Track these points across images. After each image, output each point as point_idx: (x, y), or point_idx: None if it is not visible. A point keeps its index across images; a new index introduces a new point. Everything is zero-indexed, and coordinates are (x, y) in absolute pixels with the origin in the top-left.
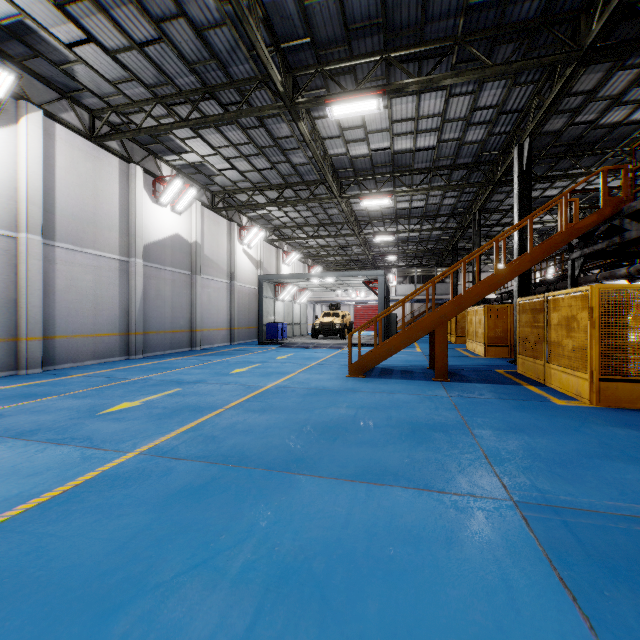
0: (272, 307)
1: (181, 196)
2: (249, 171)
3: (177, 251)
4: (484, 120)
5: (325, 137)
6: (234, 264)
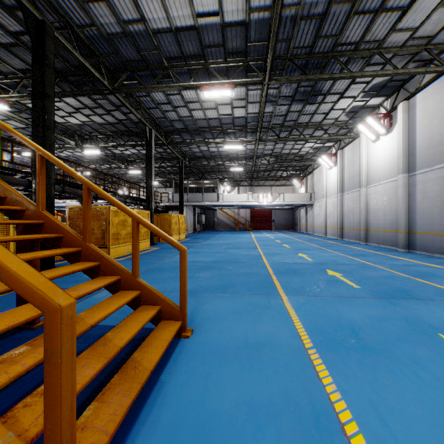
0: None
1: None
2: None
3: None
4: None
5: None
6: None
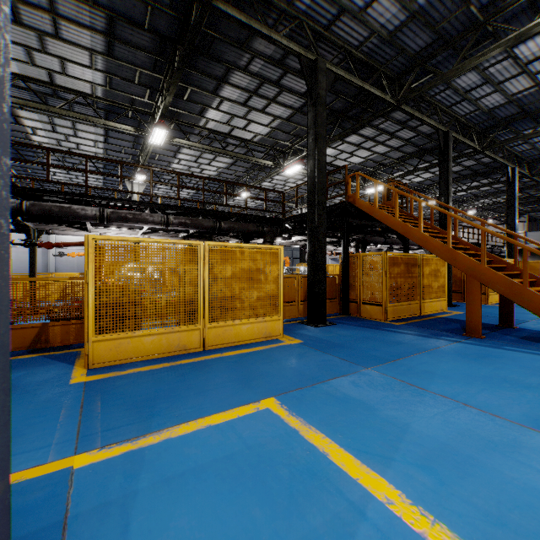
0: None
1: None
2: None
3: None
4: None
5: None
6: None
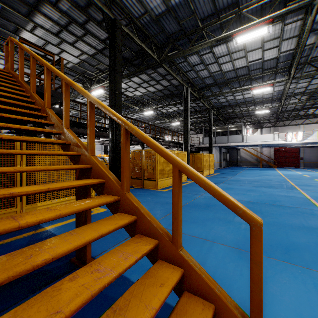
0: None
1: None
2: None
3: None
4: None
5: None
6: None
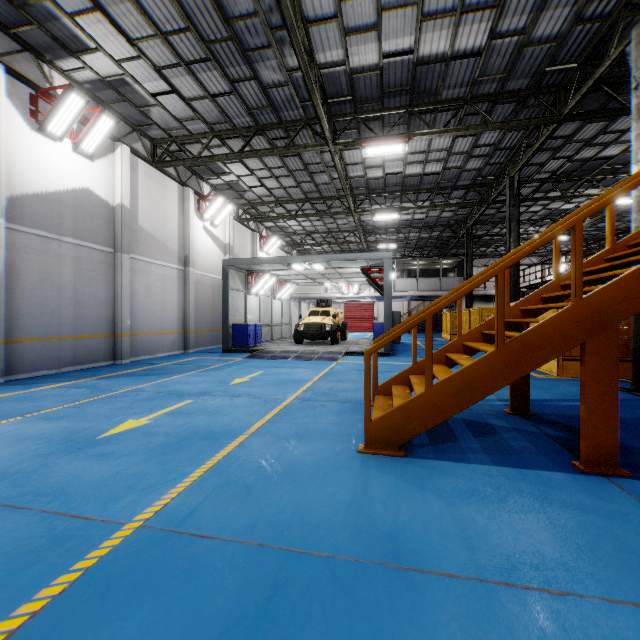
0: (242, 303)
1: (87, 127)
2: (198, 98)
3: (86, 215)
4: None
5: (311, 20)
6: (189, 244)
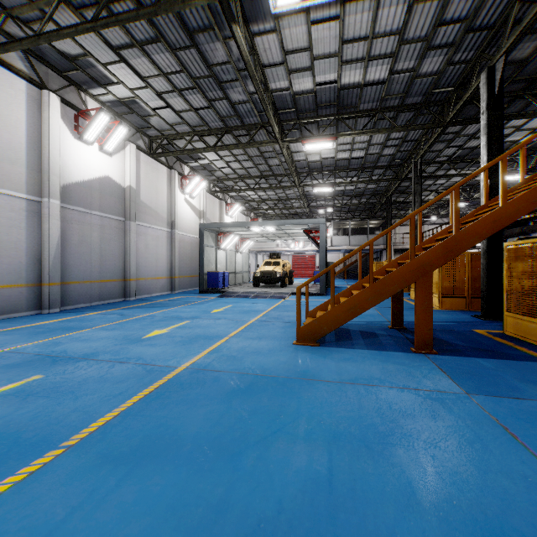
0: (214, 256)
1: (110, 134)
2: (185, 111)
3: (107, 195)
4: (446, 42)
5: (266, 64)
6: (175, 212)
